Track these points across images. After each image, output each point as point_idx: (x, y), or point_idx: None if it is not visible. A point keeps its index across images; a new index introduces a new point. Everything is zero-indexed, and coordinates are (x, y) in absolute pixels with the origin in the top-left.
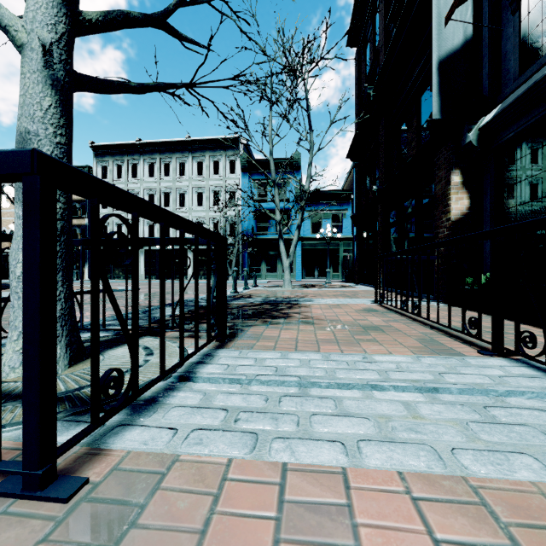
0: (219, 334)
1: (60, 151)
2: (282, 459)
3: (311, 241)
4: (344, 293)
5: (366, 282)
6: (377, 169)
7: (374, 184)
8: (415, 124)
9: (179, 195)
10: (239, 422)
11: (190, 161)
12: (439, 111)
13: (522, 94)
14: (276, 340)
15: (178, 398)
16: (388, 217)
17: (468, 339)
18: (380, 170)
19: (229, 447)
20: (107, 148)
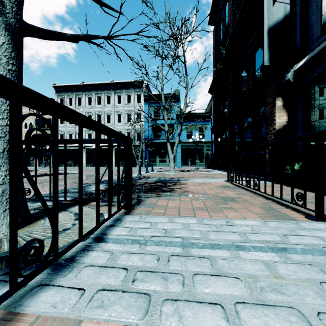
0: (127, 204)
1: (11, 75)
2: (171, 325)
3: (186, 144)
4: (207, 175)
5: (220, 168)
6: (227, 99)
7: (225, 108)
8: (251, 70)
9: (106, 116)
10: (135, 282)
11: (113, 95)
12: (269, 60)
13: (324, 47)
14: (165, 208)
15: (91, 258)
16: (234, 129)
17: (295, 207)
18: (229, 99)
19: (125, 311)
20: (63, 88)
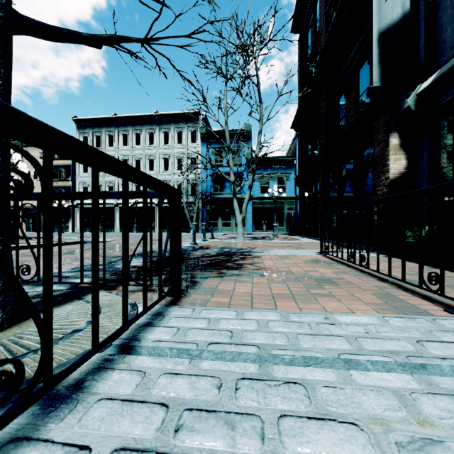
0: (173, 289)
1: None
2: None
3: (260, 200)
4: (290, 244)
5: (308, 235)
6: (318, 137)
7: (315, 150)
8: (353, 95)
9: (148, 161)
10: (180, 433)
11: (158, 132)
12: (379, 79)
13: None
14: (231, 295)
15: (109, 383)
16: (328, 178)
17: (425, 294)
18: (320, 137)
19: None
20: (87, 122)
